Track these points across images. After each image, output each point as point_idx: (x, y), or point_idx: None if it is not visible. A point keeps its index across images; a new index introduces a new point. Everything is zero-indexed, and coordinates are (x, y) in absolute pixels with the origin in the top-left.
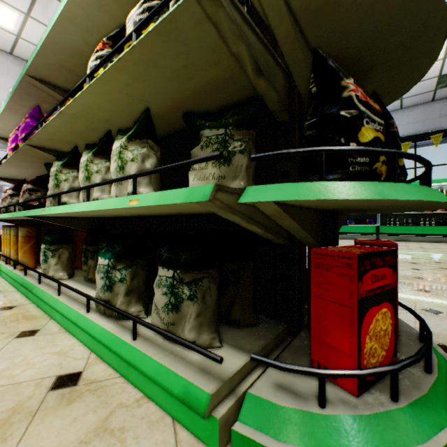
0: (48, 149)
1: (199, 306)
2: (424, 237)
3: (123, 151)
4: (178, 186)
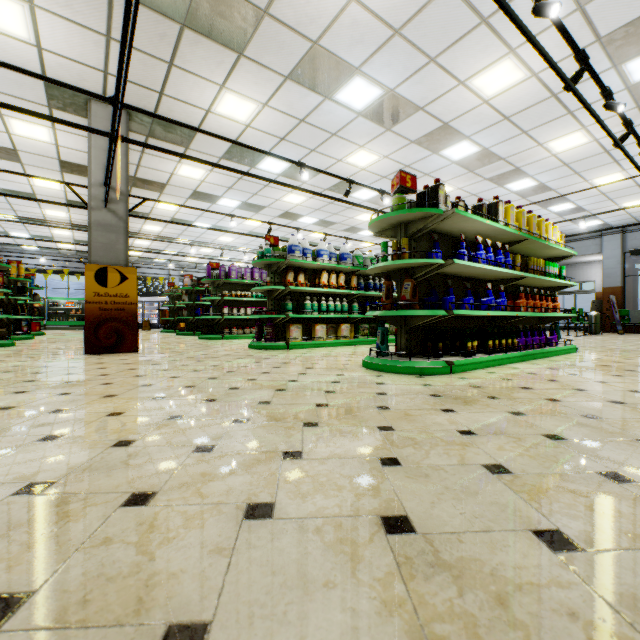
0: None
1: None
2: (72, 327)
3: None
4: None
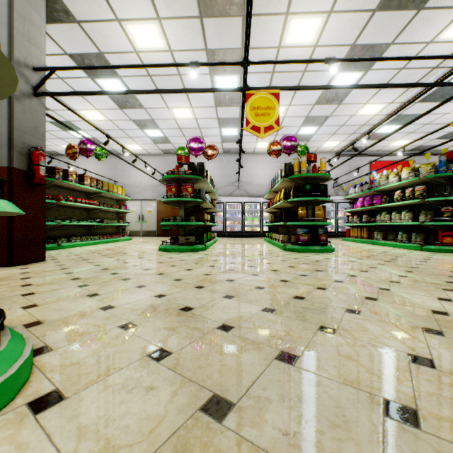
0: (376, 207)
1: (419, 238)
2: None
3: (404, 214)
4: (417, 217)
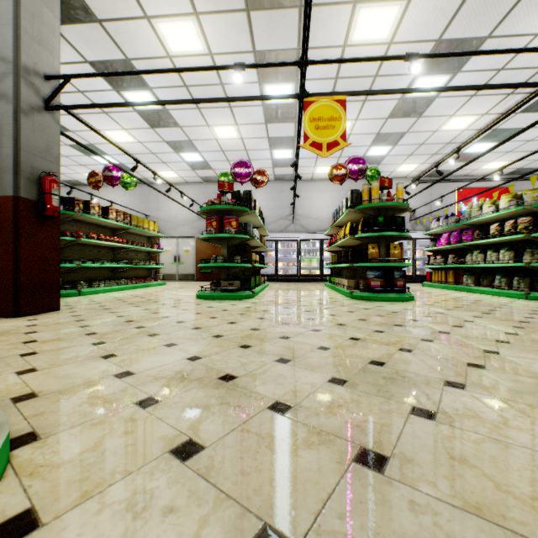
0: (466, 245)
1: (524, 284)
2: None
3: (503, 253)
4: (520, 257)
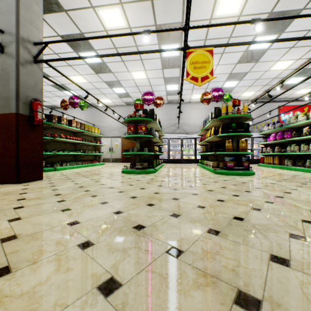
0: (286, 140)
1: None
2: None
3: None
4: None
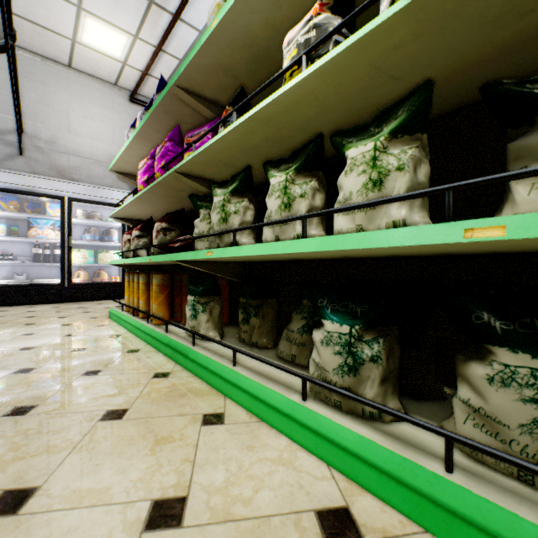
0: (195, 176)
1: None
2: None
3: (380, 155)
4: None
